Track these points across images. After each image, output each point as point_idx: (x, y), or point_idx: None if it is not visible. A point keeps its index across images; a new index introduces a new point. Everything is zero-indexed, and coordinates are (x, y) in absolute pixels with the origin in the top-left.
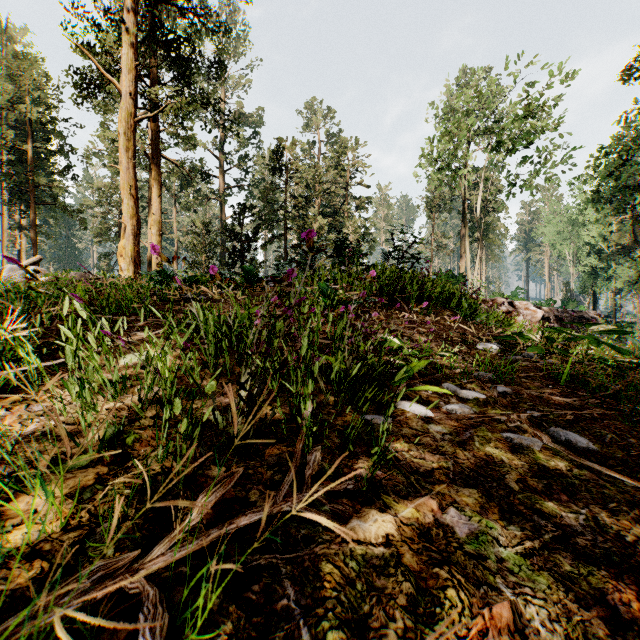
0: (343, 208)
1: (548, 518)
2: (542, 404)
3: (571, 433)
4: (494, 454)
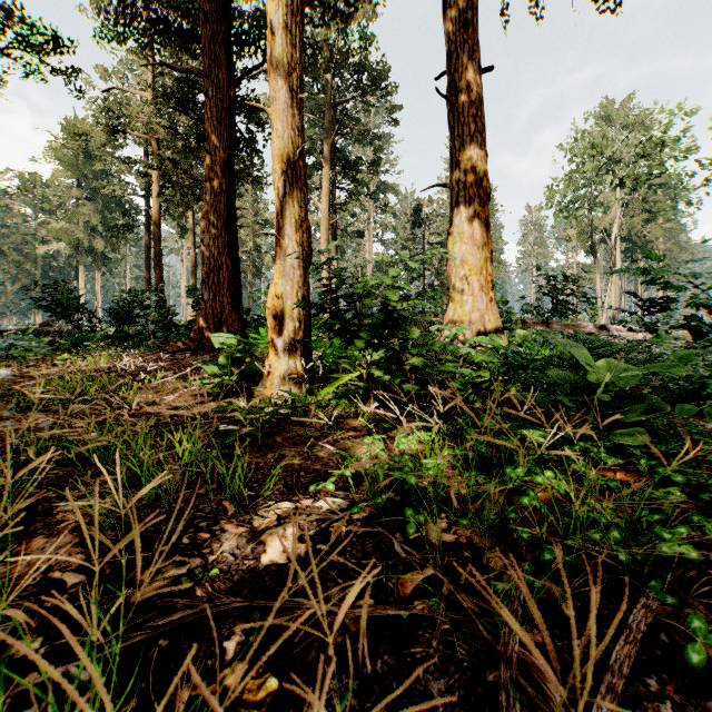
0: None
1: None
2: None
3: None
4: None
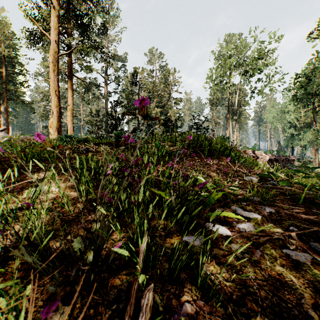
0: (168, 103)
1: None
2: (295, 220)
3: None
4: (283, 273)
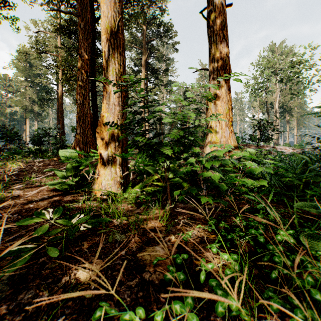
0: None
1: None
2: None
3: None
4: None
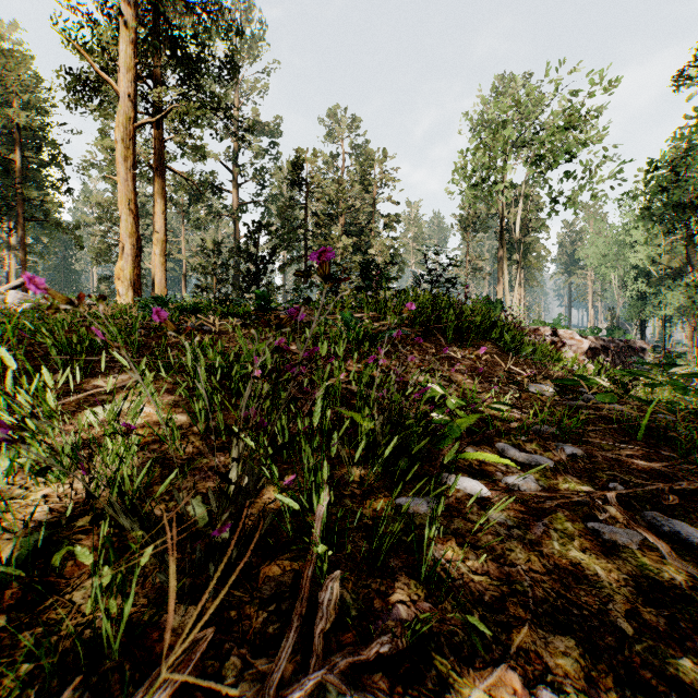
0: (369, 227)
1: (692, 696)
2: (623, 471)
3: (676, 521)
4: (583, 562)
